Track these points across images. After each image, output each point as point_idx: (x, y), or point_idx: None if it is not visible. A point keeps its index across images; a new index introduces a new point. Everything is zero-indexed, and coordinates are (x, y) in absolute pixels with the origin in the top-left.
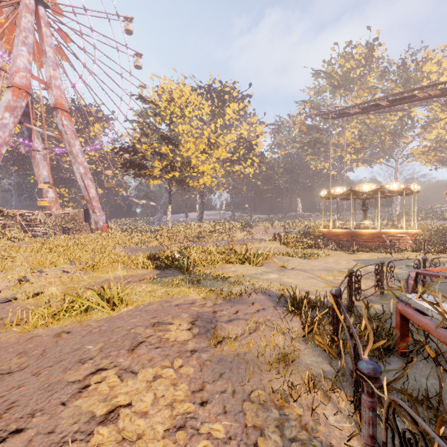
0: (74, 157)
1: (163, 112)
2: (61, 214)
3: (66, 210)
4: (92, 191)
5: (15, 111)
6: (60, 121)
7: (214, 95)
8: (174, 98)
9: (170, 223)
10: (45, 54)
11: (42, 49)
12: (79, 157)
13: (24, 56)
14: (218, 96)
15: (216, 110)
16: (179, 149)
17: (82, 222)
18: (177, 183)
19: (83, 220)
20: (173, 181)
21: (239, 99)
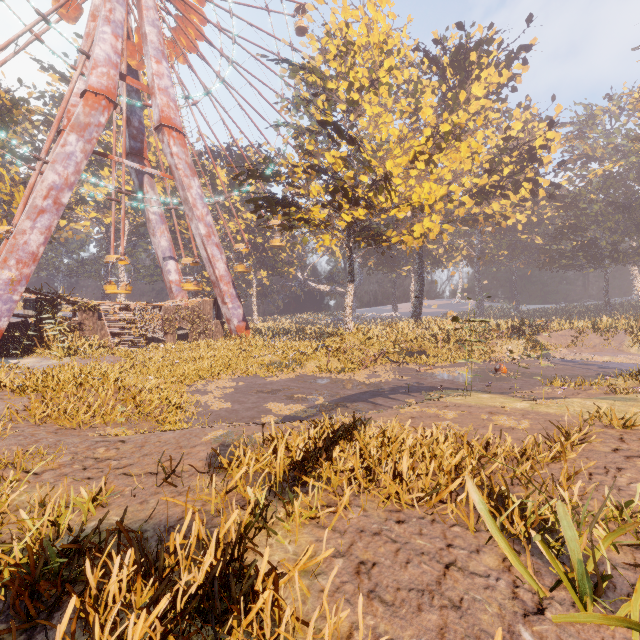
0: (190, 208)
1: (332, 83)
2: (175, 307)
3: (184, 300)
4: (220, 265)
5: (87, 131)
6: (168, 148)
7: (446, 59)
8: (353, 44)
9: (350, 321)
10: (146, 38)
11: (142, 32)
12: (197, 208)
13: (107, 42)
14: (455, 61)
15: (449, 91)
16: (361, 150)
17: (208, 320)
18: (368, 241)
19: (211, 316)
20: (359, 238)
21: (499, 64)
